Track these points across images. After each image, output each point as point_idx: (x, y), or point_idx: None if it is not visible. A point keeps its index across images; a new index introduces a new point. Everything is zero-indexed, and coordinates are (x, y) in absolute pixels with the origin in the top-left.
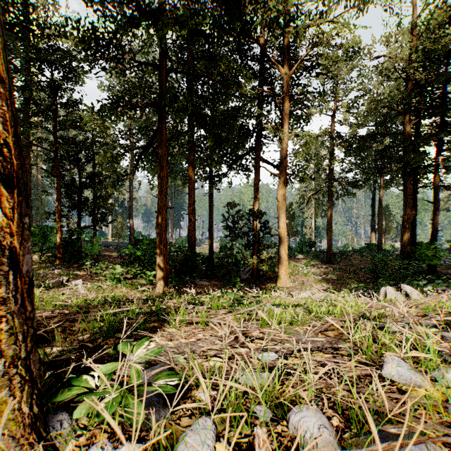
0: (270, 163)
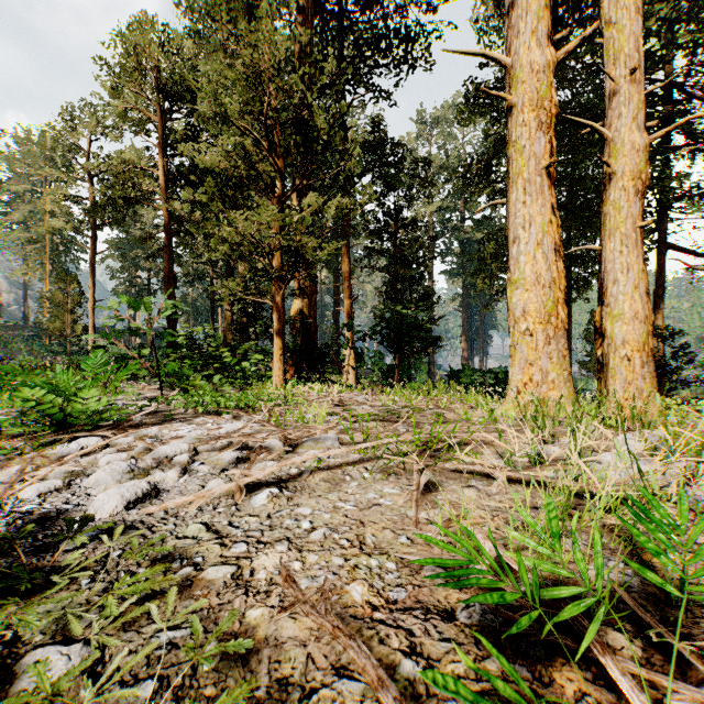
0: (688, 249)
